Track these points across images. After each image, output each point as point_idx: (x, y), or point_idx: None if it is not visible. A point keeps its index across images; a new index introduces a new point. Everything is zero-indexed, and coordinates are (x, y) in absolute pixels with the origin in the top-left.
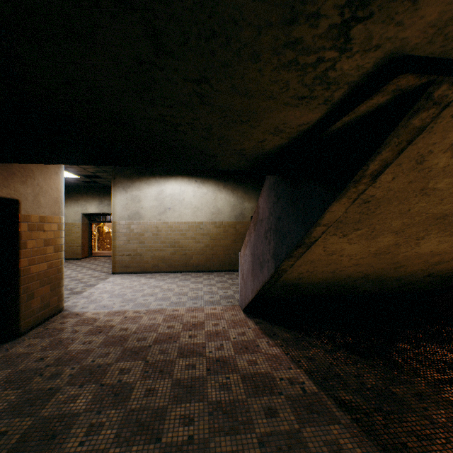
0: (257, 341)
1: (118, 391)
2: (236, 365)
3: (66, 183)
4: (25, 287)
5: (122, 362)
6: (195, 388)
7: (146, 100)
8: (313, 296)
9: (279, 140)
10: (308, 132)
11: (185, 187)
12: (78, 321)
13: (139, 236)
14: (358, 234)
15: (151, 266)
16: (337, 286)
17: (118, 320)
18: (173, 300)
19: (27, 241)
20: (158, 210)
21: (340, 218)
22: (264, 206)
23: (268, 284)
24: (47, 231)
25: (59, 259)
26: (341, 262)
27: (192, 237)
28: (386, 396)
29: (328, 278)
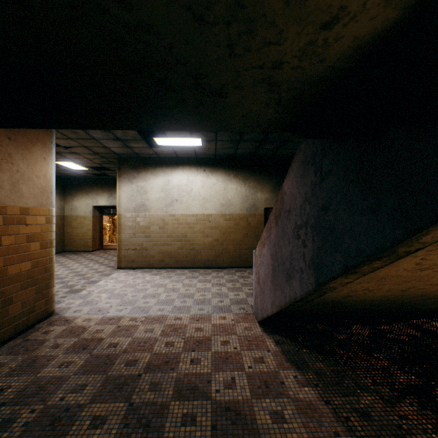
0: (280, 374)
1: None
2: (253, 421)
3: (77, 176)
4: None
5: (98, 402)
6: None
7: None
8: (354, 312)
9: (376, 13)
10: None
11: (193, 177)
12: (64, 330)
13: (144, 230)
14: None
15: (157, 261)
16: (395, 303)
17: (110, 330)
18: (176, 304)
19: (1, 236)
20: (165, 202)
21: None
22: (293, 191)
23: (299, 301)
24: (30, 225)
25: (47, 256)
26: (430, 278)
27: (201, 231)
28: None
29: (389, 296)
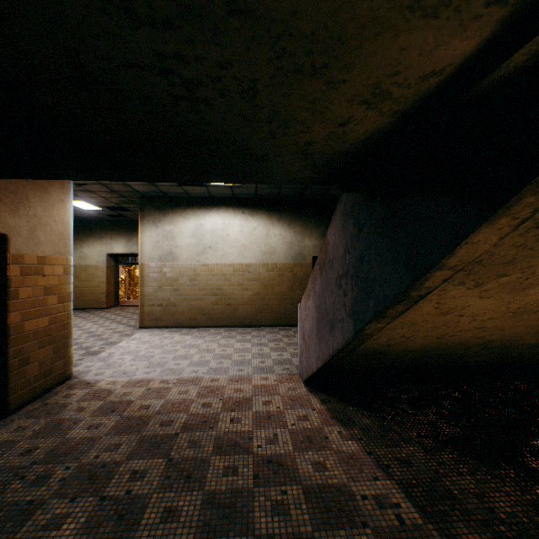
0: (324, 430)
1: (124, 510)
2: (295, 470)
3: (87, 217)
4: (17, 349)
5: (135, 459)
6: (236, 510)
7: (114, 2)
8: (402, 367)
9: (376, 119)
10: (435, 95)
11: (230, 220)
12: (87, 394)
13: (172, 282)
14: (501, 283)
15: (187, 319)
16: (439, 355)
17: (139, 393)
18: (212, 365)
19: (19, 288)
20: (196, 249)
21: (481, 255)
22: (336, 240)
23: (342, 352)
24: (48, 276)
25: (65, 312)
26: (457, 324)
27: (239, 283)
28: (533, 535)
29: (429, 345)
